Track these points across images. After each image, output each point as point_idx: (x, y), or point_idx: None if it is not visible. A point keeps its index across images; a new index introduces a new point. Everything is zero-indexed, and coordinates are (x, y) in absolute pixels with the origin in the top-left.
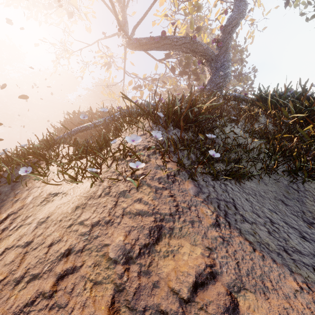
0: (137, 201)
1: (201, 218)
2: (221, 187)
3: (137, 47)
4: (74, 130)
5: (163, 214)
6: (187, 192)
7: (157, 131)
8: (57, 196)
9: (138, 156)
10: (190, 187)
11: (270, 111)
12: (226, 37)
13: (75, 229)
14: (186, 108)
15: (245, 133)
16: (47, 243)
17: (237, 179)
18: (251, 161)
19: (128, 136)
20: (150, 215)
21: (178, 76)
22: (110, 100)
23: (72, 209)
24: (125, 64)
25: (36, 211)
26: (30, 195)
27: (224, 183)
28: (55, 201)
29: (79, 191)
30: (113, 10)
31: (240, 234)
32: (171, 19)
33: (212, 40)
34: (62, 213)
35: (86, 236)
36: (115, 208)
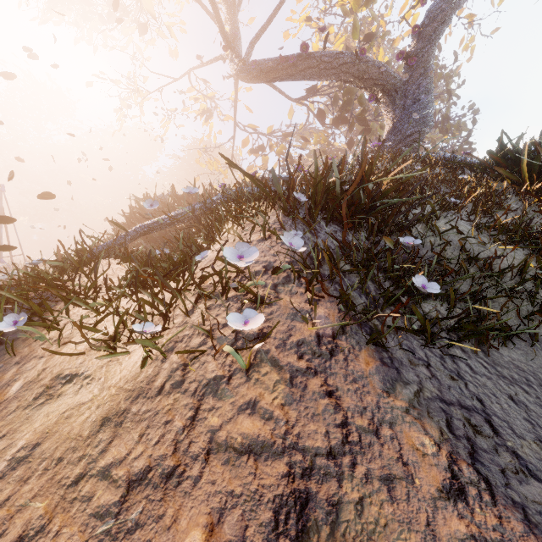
0: (246, 409)
1: (411, 467)
2: (445, 365)
3: (257, 77)
4: (133, 230)
5: (310, 453)
6: (366, 381)
7: (294, 232)
8: (72, 382)
9: (253, 287)
10: (373, 368)
11: (527, 186)
12: (424, 47)
13: (85, 493)
14: (353, 183)
15: (479, 231)
16: (8, 537)
17: (479, 343)
18: (505, 296)
19: (234, 241)
20: (278, 454)
21: (331, 126)
22: (212, 173)
23: (92, 425)
24: (236, 109)
25: (18, 424)
26: (19, 376)
27: (449, 353)
28: (64, 397)
29: (119, 374)
30: (214, 14)
31: (528, 525)
32: (318, 26)
33: (397, 55)
34: (68, 437)
35: (109, 521)
36: (191, 429)
